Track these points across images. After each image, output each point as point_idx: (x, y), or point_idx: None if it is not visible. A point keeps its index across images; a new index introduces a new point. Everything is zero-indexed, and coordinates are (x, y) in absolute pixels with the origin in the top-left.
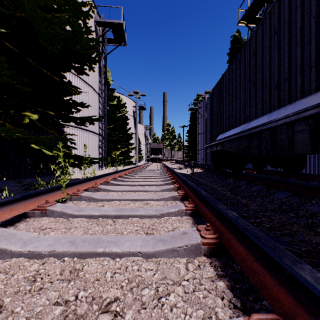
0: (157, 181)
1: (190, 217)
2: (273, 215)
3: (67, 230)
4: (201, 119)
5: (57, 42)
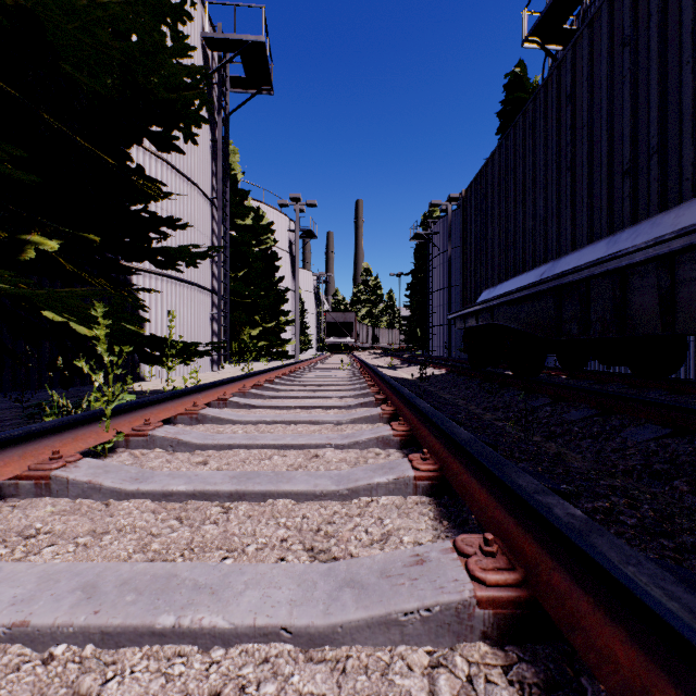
0: (342, 398)
1: (428, 497)
2: (634, 487)
3: (94, 540)
4: (438, 259)
5: (104, 70)
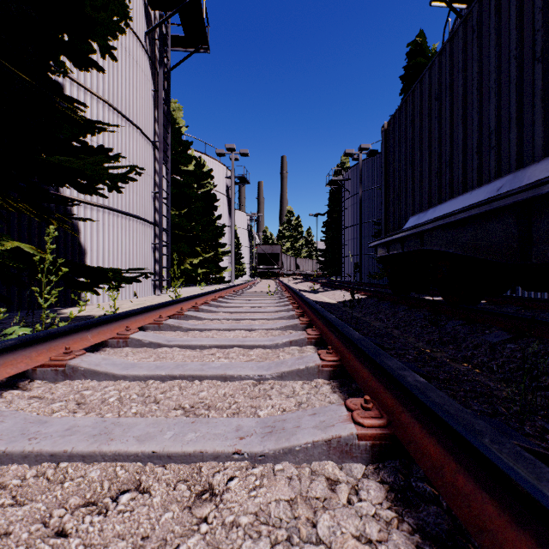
0: (268, 330)
1: None
2: None
3: None
4: (349, 201)
5: None
